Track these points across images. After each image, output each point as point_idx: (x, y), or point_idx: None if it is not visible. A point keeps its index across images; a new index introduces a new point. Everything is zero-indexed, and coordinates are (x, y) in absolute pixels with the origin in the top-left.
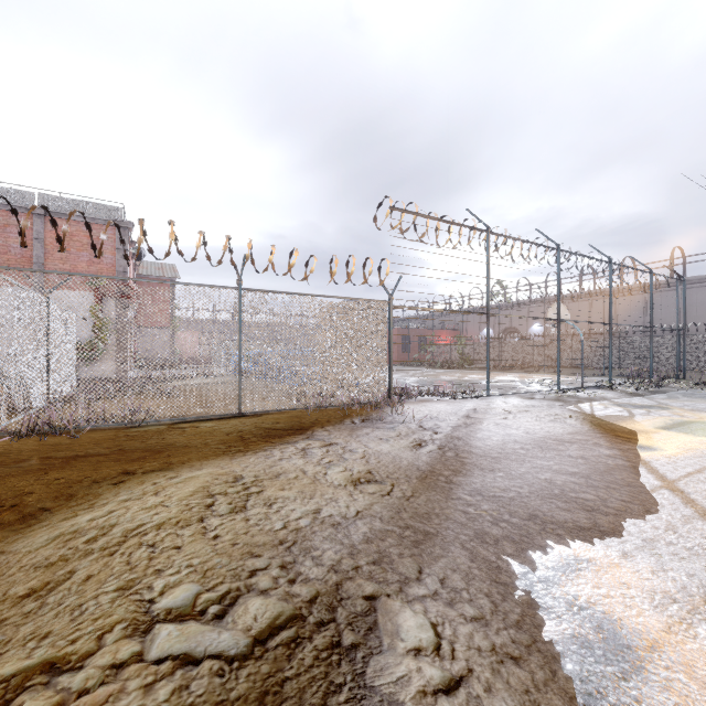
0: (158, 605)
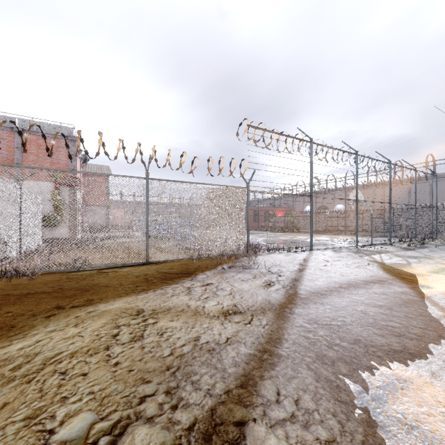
0: (55, 436)
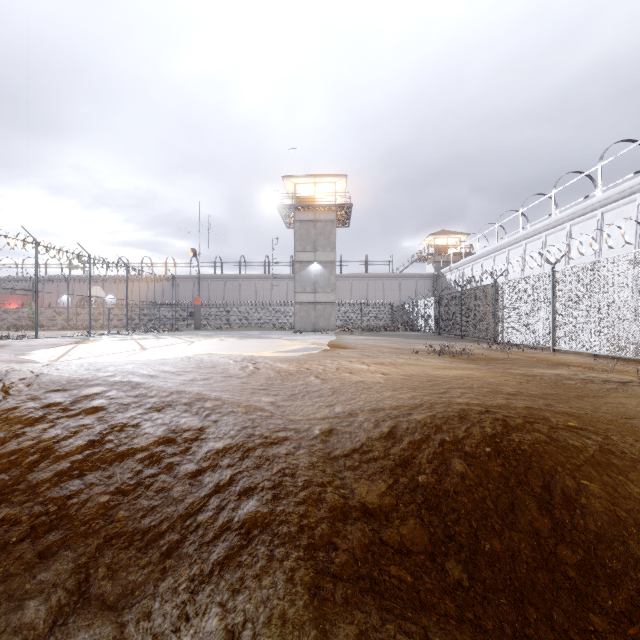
0: None
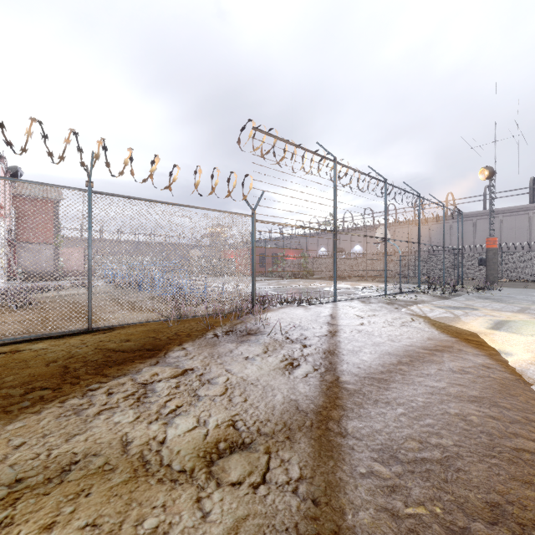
0: None
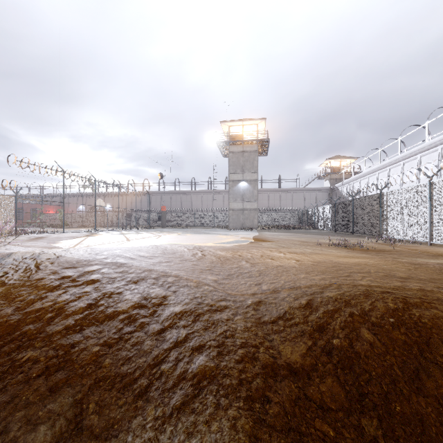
0: None
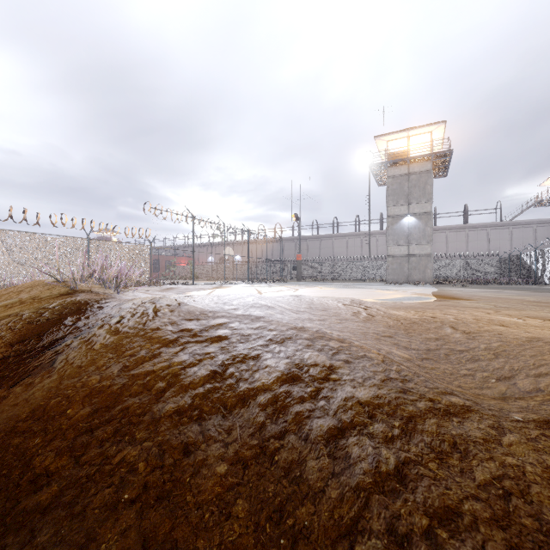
0: None
